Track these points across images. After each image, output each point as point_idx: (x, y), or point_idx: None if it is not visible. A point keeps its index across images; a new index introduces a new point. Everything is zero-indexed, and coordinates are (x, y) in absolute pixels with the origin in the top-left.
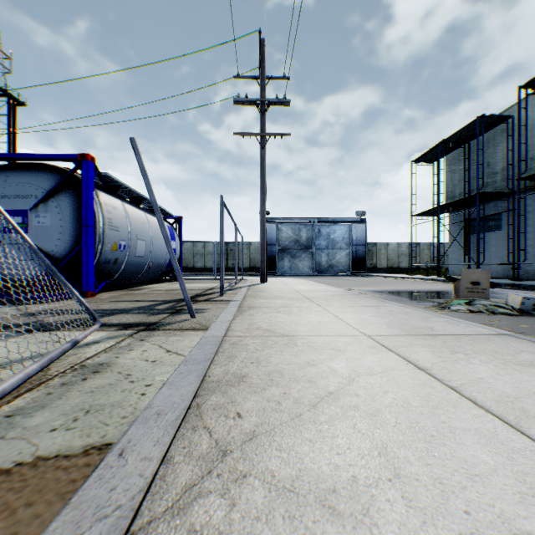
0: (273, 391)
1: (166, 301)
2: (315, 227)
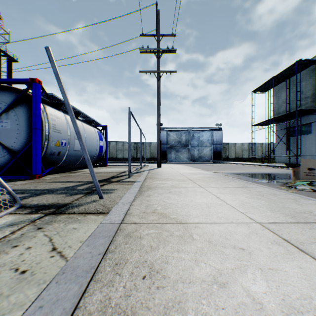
0: None
1: (89, 182)
2: (190, 133)
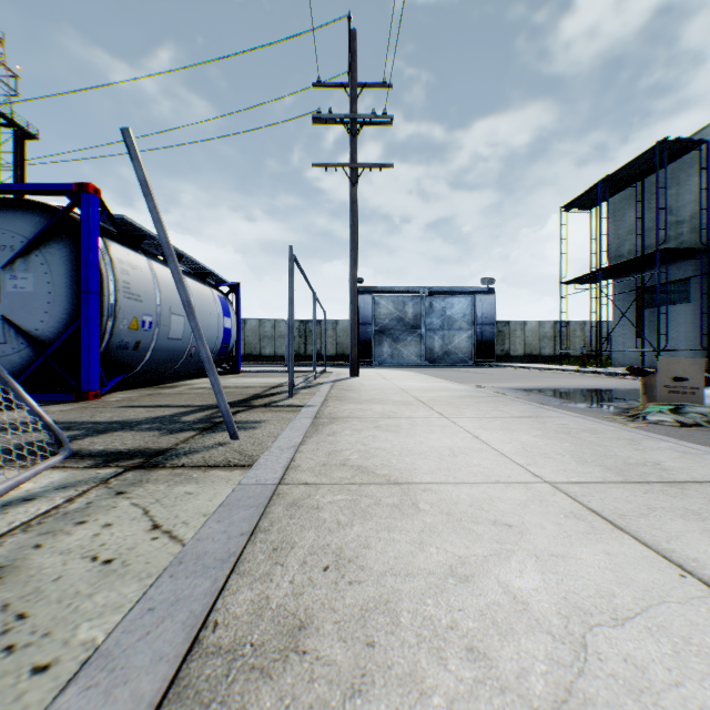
0: (377, 706)
1: (204, 406)
2: (425, 300)
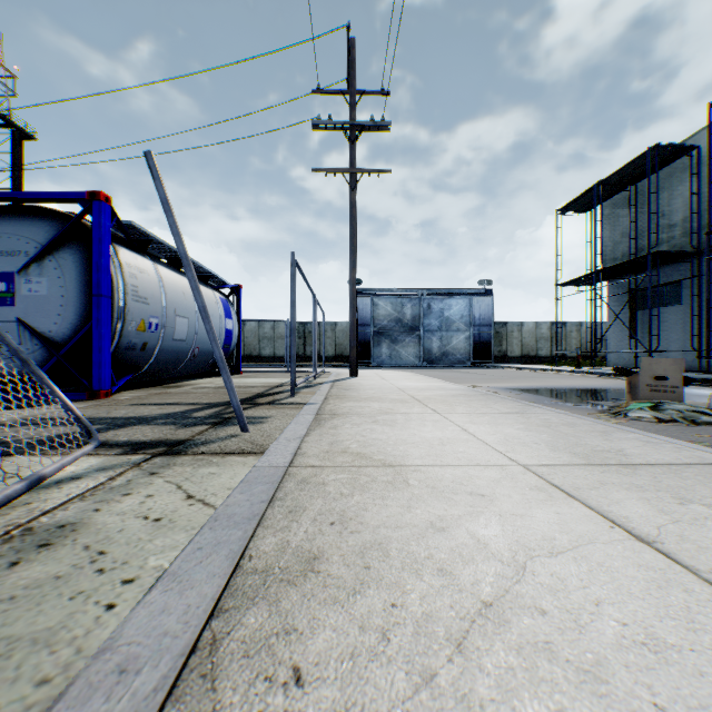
0: (371, 599)
1: (212, 404)
2: (424, 302)
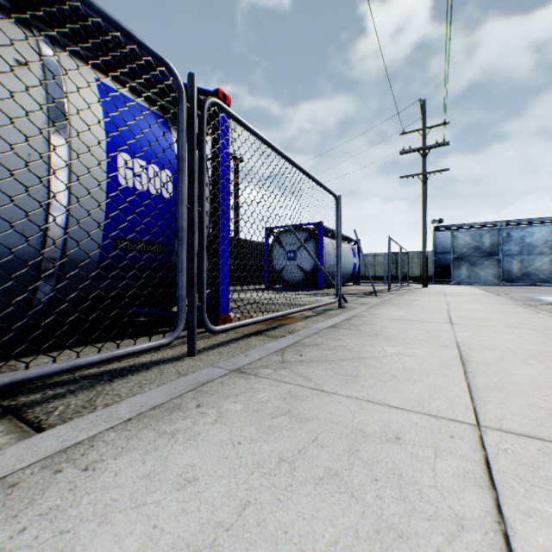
0: (399, 303)
1: (360, 292)
2: (502, 231)
